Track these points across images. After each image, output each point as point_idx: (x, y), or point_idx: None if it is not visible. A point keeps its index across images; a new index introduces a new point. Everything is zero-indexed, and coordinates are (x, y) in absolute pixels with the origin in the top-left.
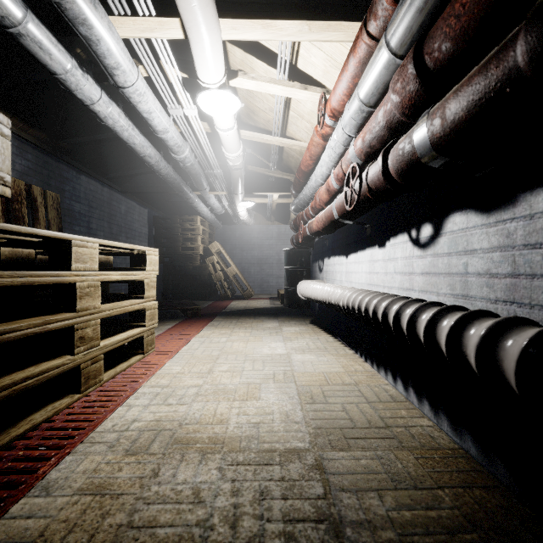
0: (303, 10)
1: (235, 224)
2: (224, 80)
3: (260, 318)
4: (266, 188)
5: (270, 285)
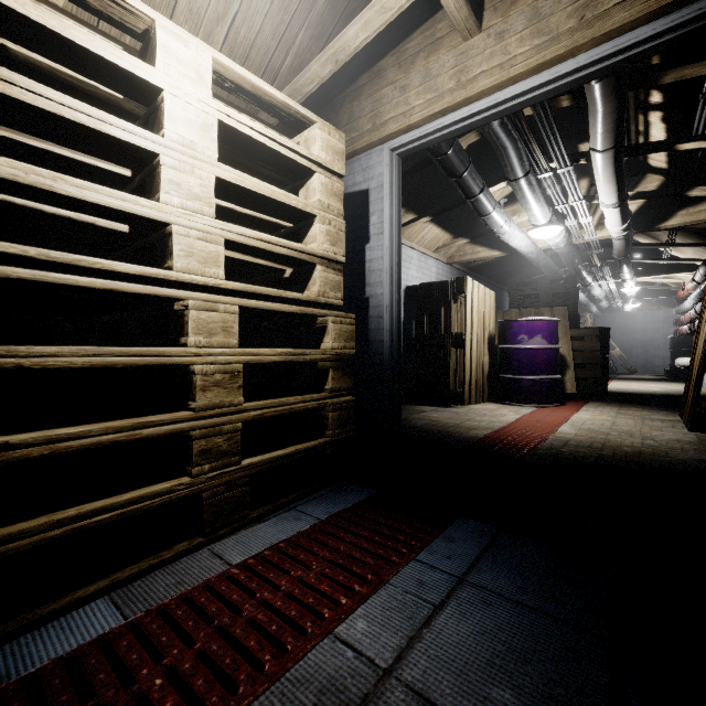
0: (669, 271)
1: (615, 311)
2: (634, 285)
3: (647, 381)
4: (652, 295)
5: (655, 365)
